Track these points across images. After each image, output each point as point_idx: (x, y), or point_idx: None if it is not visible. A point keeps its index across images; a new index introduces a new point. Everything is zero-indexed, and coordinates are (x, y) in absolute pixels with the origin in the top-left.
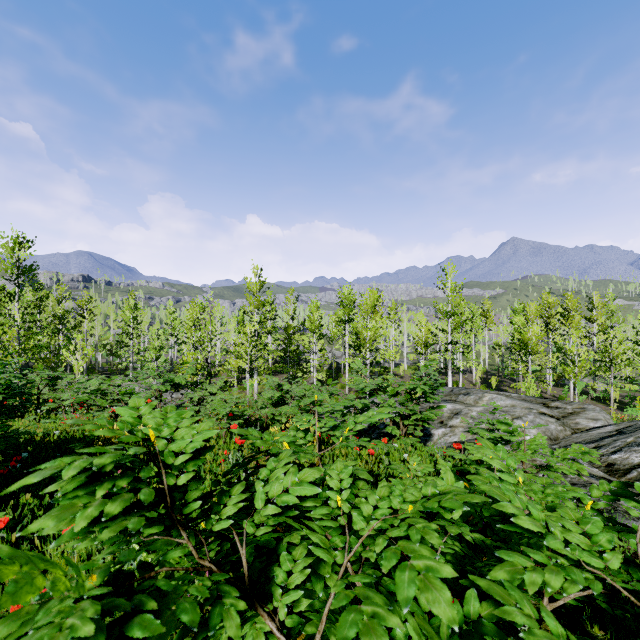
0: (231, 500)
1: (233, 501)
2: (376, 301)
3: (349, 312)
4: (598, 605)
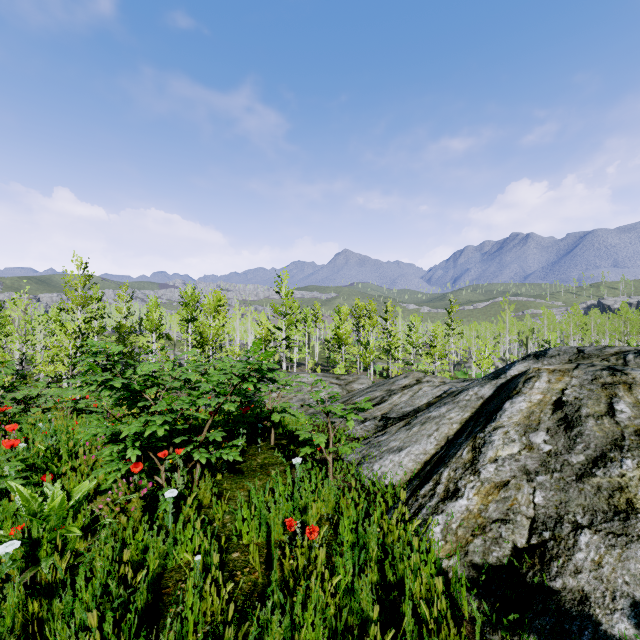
0: (129, 371)
1: (130, 371)
2: (219, 301)
3: (192, 311)
4: (299, 442)
